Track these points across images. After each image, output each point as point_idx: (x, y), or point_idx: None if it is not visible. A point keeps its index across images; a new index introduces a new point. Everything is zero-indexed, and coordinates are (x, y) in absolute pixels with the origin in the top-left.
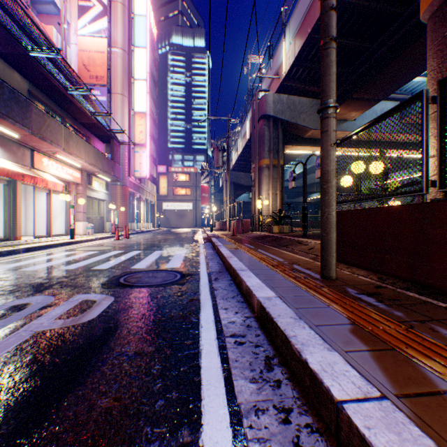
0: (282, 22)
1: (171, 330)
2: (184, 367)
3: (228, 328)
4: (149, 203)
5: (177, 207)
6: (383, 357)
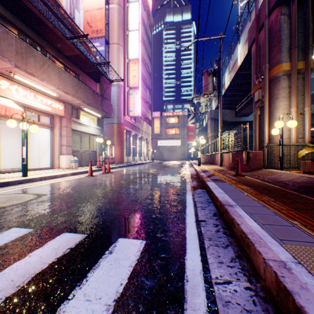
0: None
1: None
2: None
3: None
4: (145, 140)
5: (168, 143)
6: None
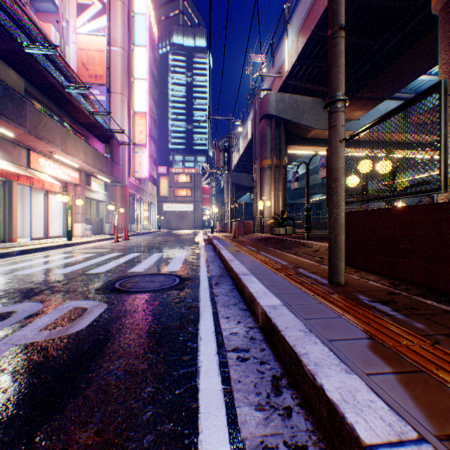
0: (284, 19)
1: (167, 342)
2: (179, 389)
3: (229, 341)
4: (150, 204)
5: (178, 208)
6: (411, 382)
